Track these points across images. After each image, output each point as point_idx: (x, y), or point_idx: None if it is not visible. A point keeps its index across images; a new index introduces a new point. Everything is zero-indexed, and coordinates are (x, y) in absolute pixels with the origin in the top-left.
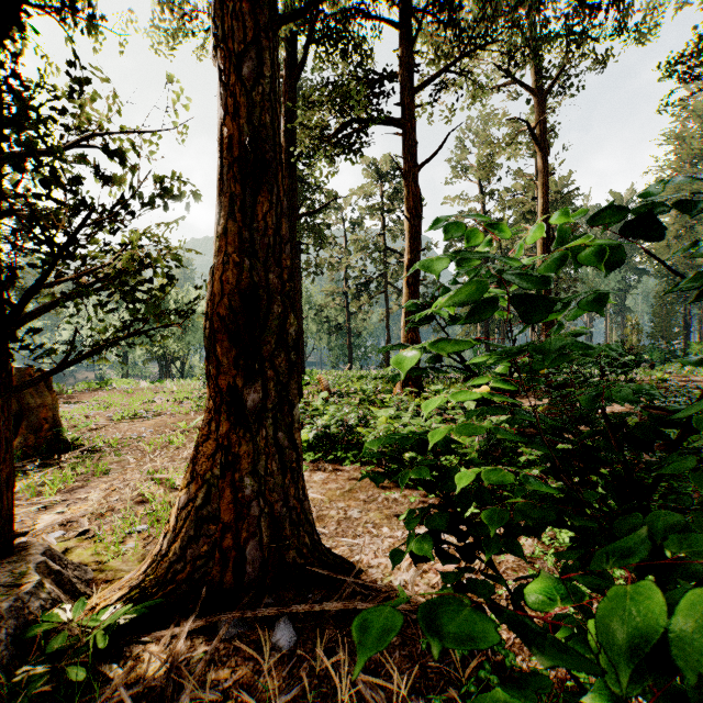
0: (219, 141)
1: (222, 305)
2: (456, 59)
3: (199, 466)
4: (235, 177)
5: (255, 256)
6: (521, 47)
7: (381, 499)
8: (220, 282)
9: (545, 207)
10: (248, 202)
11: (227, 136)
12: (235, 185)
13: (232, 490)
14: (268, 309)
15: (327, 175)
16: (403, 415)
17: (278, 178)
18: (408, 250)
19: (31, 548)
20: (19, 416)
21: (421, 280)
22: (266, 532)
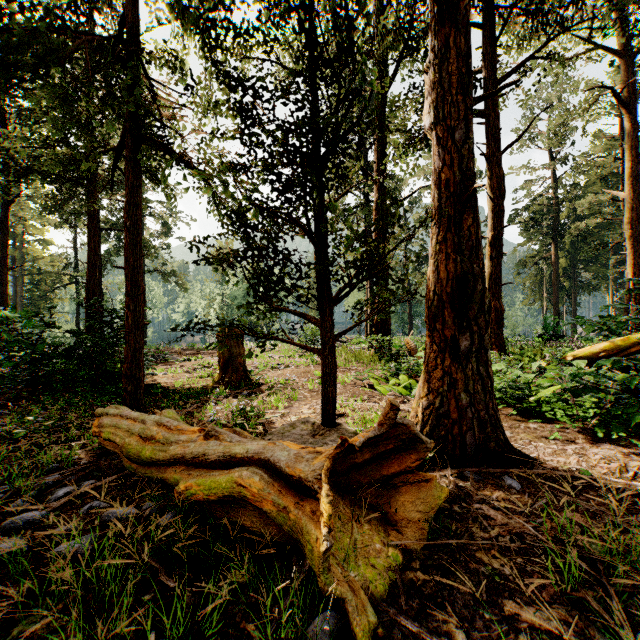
0: (435, 182)
1: (448, 286)
2: (541, 47)
3: (432, 384)
4: (450, 205)
5: (461, 254)
6: (614, 23)
7: (523, 427)
8: (446, 272)
9: (633, 170)
10: (457, 219)
11: (444, 179)
12: (450, 210)
13: (455, 400)
14: (474, 287)
15: (413, 167)
16: (515, 370)
17: (476, 202)
18: (490, 228)
19: (341, 424)
20: (227, 361)
21: (503, 253)
22: (476, 428)
